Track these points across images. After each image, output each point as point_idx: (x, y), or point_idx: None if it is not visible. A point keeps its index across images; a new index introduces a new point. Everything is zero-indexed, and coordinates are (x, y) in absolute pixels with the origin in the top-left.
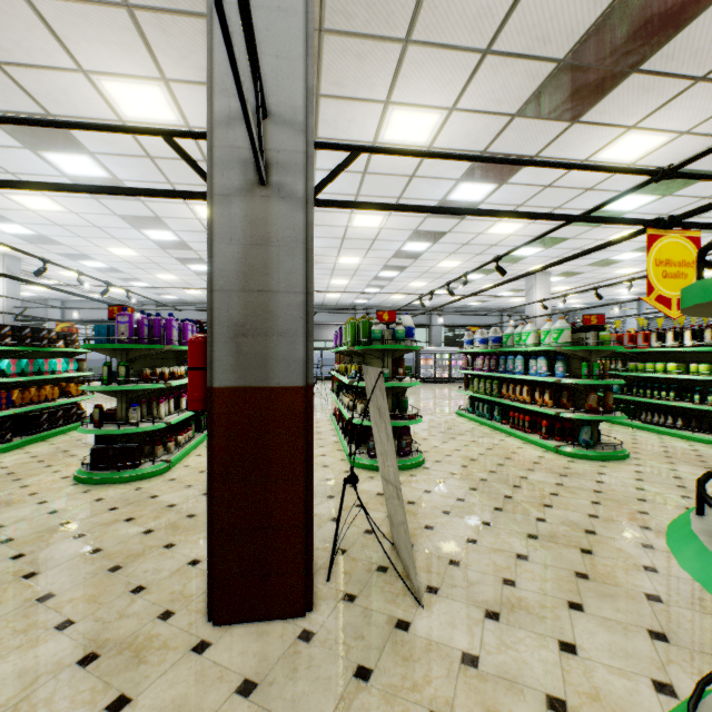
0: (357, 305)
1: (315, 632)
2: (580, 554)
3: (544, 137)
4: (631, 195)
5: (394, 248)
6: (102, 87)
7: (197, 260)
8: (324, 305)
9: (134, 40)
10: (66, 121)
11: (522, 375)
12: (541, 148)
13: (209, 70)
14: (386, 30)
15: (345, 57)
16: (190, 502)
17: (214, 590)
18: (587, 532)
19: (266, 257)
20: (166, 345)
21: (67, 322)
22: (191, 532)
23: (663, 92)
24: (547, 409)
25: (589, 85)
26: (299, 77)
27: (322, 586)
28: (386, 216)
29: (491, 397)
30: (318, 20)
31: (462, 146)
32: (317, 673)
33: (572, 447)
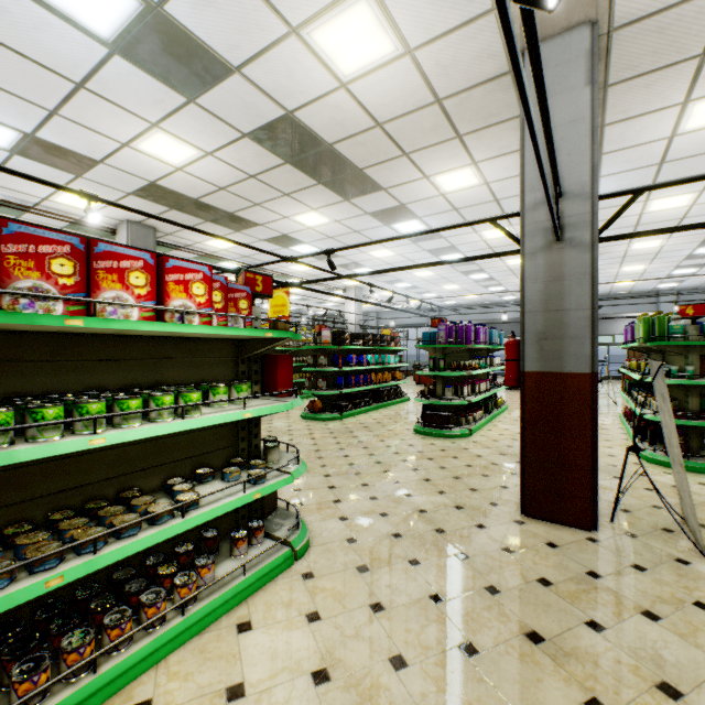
0: (661, 290)
1: (599, 540)
2: None
3: None
4: None
5: None
6: (434, 181)
7: (477, 271)
8: (611, 294)
9: (459, 151)
10: (439, 229)
11: None
12: None
13: (521, 178)
14: (677, 57)
15: (630, 92)
16: (491, 456)
17: (524, 494)
18: None
19: (560, 288)
20: (467, 344)
21: (387, 328)
22: (497, 472)
23: None
24: None
25: None
26: (586, 162)
27: (605, 523)
28: (697, 192)
29: None
30: (602, 83)
31: None
32: (601, 556)
33: None
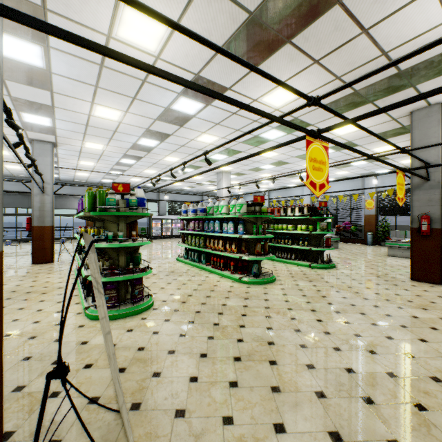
0: (104, 183)
1: None
2: (270, 367)
3: (236, 75)
4: (274, 129)
5: (131, 141)
6: None
7: None
8: (75, 181)
9: None
10: None
11: (219, 233)
12: (233, 83)
13: None
14: None
15: None
16: None
17: None
18: (270, 343)
19: None
20: None
21: None
22: None
23: (299, 64)
24: (234, 255)
25: (265, 42)
26: None
27: None
28: (124, 112)
29: (199, 248)
30: None
31: (182, 64)
32: None
33: (248, 278)
